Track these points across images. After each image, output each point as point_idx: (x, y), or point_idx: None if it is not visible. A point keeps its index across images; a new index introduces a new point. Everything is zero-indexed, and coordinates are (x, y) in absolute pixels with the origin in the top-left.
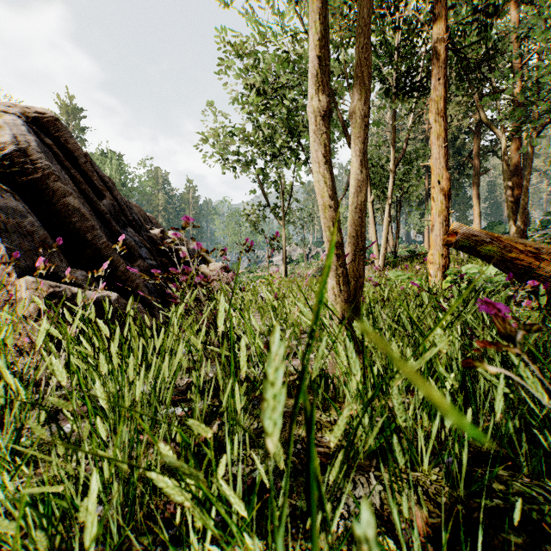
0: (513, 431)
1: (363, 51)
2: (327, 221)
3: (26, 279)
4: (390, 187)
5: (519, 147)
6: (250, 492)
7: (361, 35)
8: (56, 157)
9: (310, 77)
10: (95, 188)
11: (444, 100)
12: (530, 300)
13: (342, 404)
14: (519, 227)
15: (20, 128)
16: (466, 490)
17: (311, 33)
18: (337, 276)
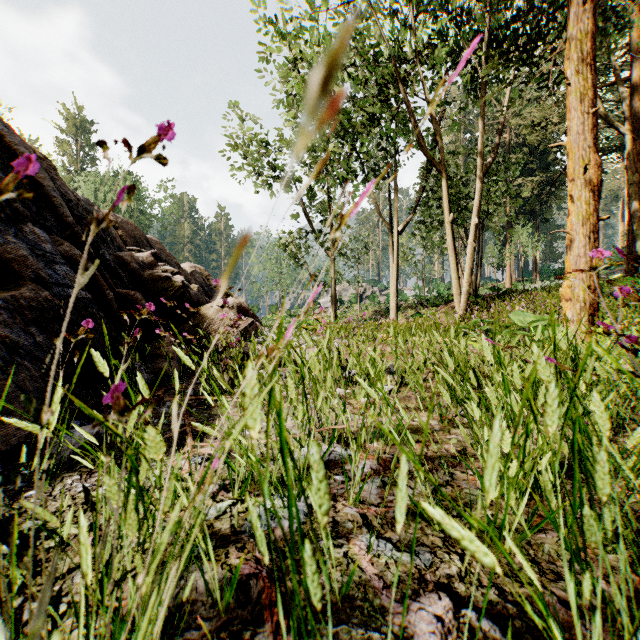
0: None
1: None
2: None
3: None
4: (476, 201)
5: (639, 154)
6: None
7: None
8: None
9: None
10: None
11: (592, 38)
12: None
13: None
14: None
15: None
16: None
17: None
18: None
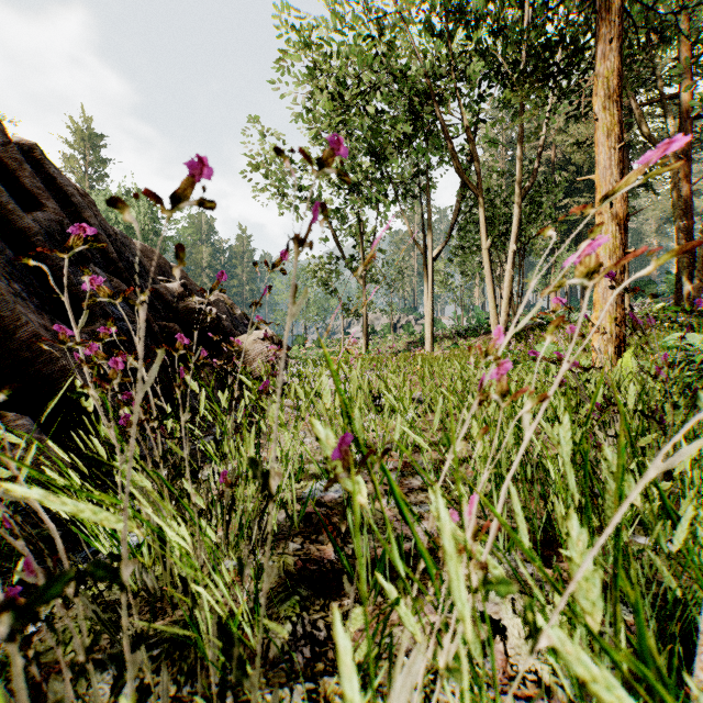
0: None
1: None
2: None
3: None
4: (514, 227)
5: (688, 175)
6: None
7: None
8: None
9: None
10: (24, 190)
11: (619, 75)
12: None
13: None
14: (697, 283)
15: None
16: None
17: None
18: None
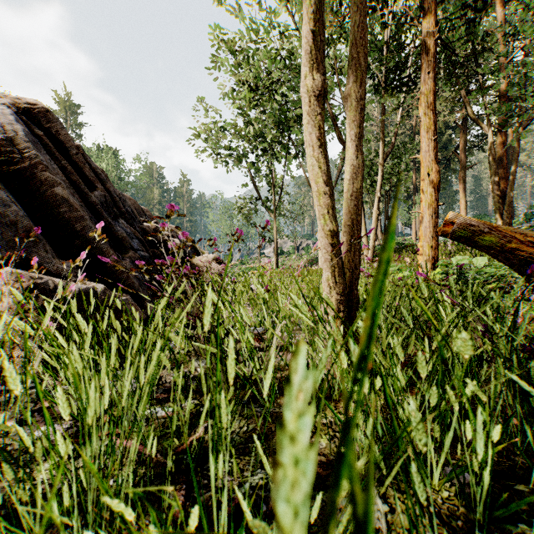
0: (532, 440)
1: (359, 30)
2: (322, 209)
3: (6, 270)
4: (379, 180)
5: (505, 142)
6: (238, 511)
7: (356, 14)
8: (46, 148)
9: (304, 54)
10: (86, 179)
11: (434, 93)
12: (528, 292)
13: (337, 403)
14: (505, 220)
15: (8, 117)
16: (484, 510)
17: (305, 6)
18: (332, 267)
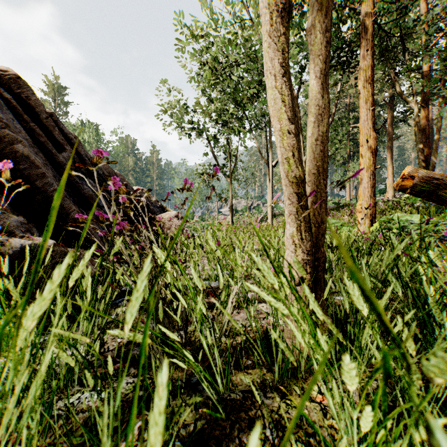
0: None
1: None
2: (286, 151)
3: None
4: None
5: (427, 116)
6: None
7: None
8: (15, 111)
9: None
10: (55, 141)
11: (372, 68)
12: None
13: (304, 382)
14: None
15: None
16: None
17: None
18: (297, 221)
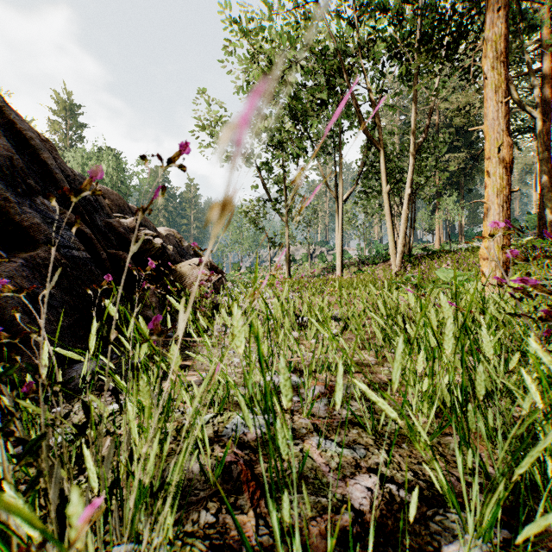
0: None
1: None
2: None
3: None
4: (409, 174)
5: (548, 134)
6: None
7: None
8: None
9: None
10: None
11: (505, 39)
12: None
13: None
14: None
15: None
16: None
17: None
18: None
